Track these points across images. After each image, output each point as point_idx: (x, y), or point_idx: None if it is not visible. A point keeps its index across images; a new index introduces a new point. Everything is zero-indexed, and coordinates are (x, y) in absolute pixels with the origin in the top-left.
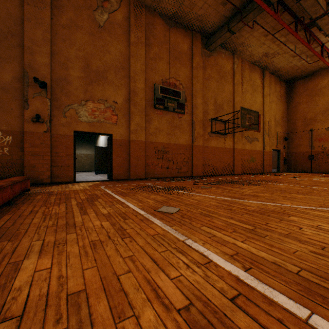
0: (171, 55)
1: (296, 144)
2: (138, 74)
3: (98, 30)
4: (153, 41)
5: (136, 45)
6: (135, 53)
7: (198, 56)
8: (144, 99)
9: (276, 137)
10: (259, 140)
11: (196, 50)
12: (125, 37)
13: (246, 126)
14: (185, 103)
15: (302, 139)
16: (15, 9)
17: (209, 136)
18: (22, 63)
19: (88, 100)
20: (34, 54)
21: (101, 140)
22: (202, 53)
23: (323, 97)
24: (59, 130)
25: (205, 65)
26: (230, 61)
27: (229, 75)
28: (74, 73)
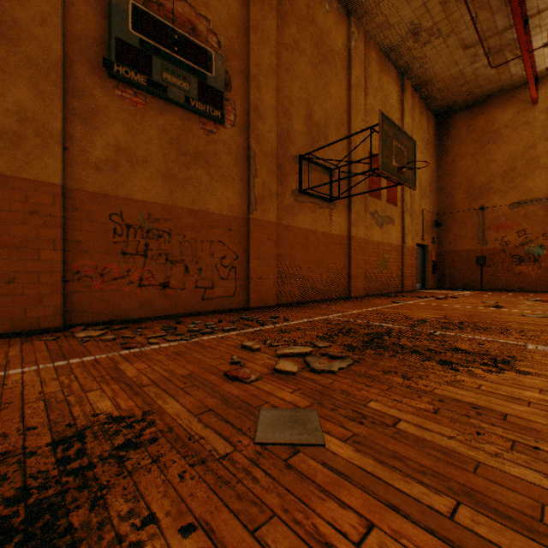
0: None
1: (455, 235)
2: None
3: None
4: None
5: None
6: None
7: None
8: (56, 25)
9: (421, 220)
10: (395, 222)
11: None
12: None
13: (393, 169)
14: (226, 92)
15: (464, 226)
16: None
17: (294, 202)
18: None
19: None
20: None
21: None
22: None
23: (503, 146)
24: None
25: (285, 9)
26: (342, 29)
27: (339, 60)
28: None
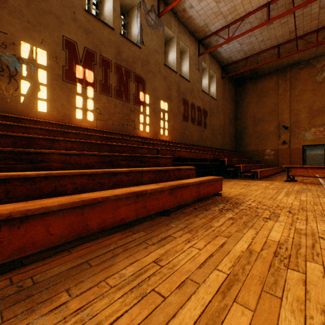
0: None
1: None
2: None
3: (317, 86)
4: None
5: None
6: None
7: None
8: None
9: None
10: None
11: None
12: None
13: None
14: None
15: None
16: (274, 100)
17: None
18: (277, 121)
19: (311, 127)
20: (282, 115)
21: None
22: None
23: None
24: (294, 146)
25: None
26: None
27: None
28: (302, 116)
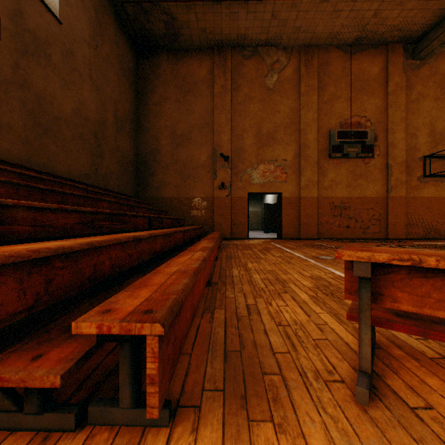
0: (352, 89)
1: None
2: (309, 124)
3: (268, 94)
4: (327, 82)
5: (307, 94)
6: (306, 103)
7: (397, 75)
8: (316, 150)
9: None
10: None
11: (394, 67)
12: (295, 90)
13: None
14: (374, 143)
15: None
16: (208, 104)
17: (419, 183)
18: (212, 144)
19: (259, 163)
20: (220, 134)
21: (269, 196)
22: (405, 67)
23: None
24: (237, 194)
25: (411, 81)
26: None
27: None
28: (248, 141)
